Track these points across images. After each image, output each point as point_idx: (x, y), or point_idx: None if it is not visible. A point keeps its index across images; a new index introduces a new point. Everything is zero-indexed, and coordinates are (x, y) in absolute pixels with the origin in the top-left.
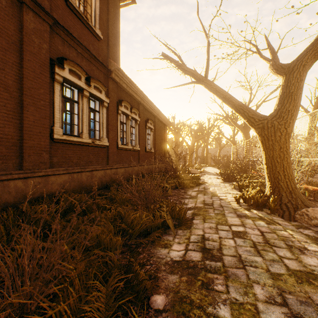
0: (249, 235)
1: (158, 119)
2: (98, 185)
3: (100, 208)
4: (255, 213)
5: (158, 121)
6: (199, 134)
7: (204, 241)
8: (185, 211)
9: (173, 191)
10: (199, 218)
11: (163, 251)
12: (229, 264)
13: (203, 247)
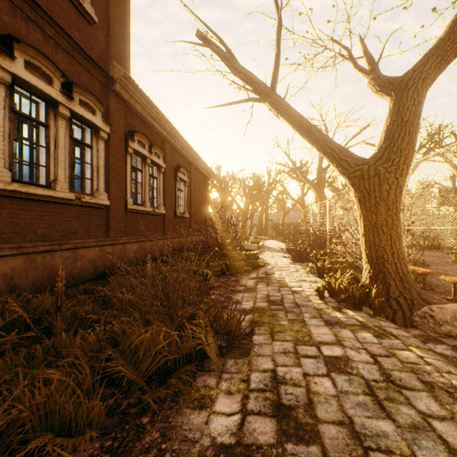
0: (355, 364)
1: (195, 168)
2: (87, 273)
3: (78, 320)
4: (351, 317)
5: (195, 171)
6: (256, 192)
7: (278, 386)
8: (239, 320)
9: (217, 279)
10: (264, 332)
11: (195, 418)
12: (335, 448)
13: (278, 402)
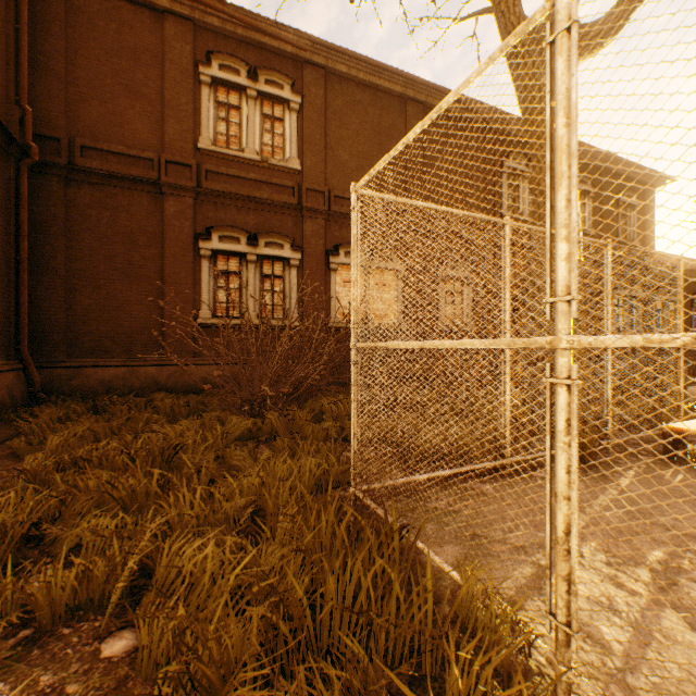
0: None
1: None
2: None
3: None
4: None
5: None
6: None
7: None
8: None
9: None
10: None
11: None
12: None
13: None
